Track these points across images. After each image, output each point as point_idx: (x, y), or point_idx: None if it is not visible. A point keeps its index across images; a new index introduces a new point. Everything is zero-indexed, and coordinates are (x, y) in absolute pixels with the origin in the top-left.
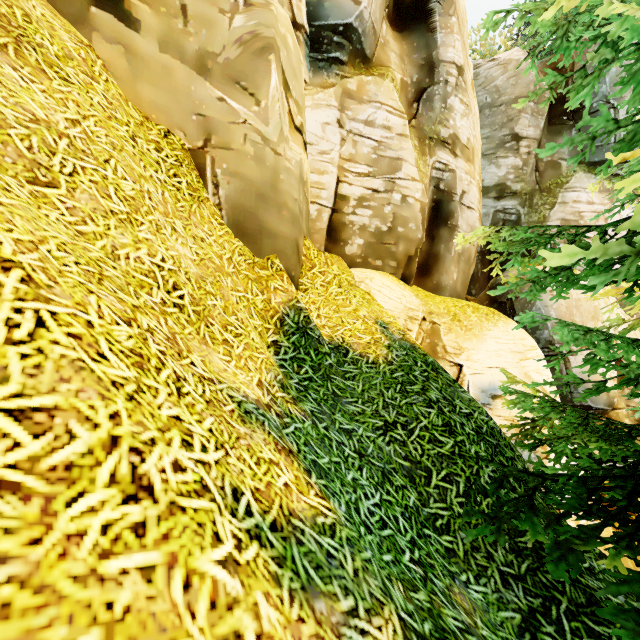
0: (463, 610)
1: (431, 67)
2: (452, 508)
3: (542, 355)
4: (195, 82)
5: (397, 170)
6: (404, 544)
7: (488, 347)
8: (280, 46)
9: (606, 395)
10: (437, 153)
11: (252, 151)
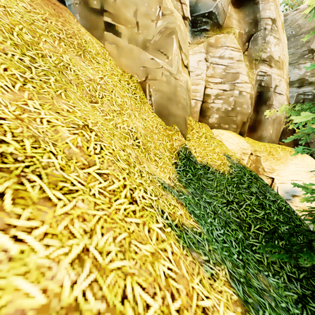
0: (263, 283)
1: (256, 23)
2: (261, 243)
3: None
4: (142, 53)
5: (236, 79)
6: (234, 252)
7: (290, 169)
8: (177, 30)
9: None
10: (260, 67)
11: (165, 79)
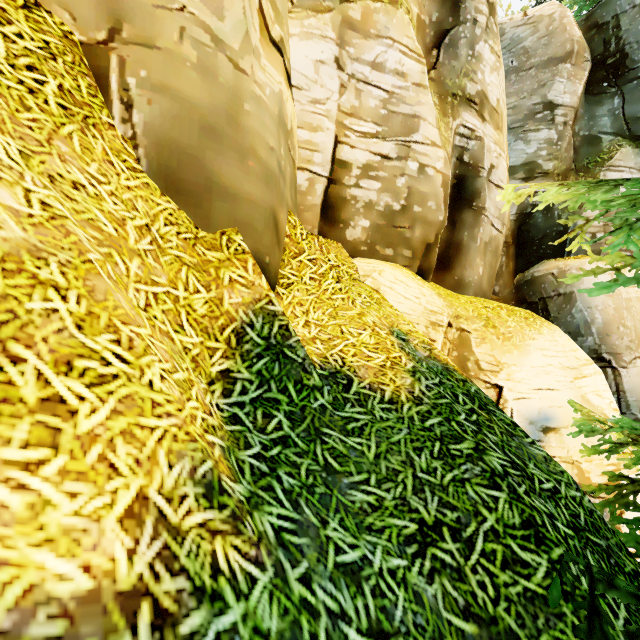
0: None
1: (455, 2)
2: None
3: (600, 371)
4: None
5: (413, 131)
6: None
7: (533, 362)
8: None
9: None
10: (462, 114)
11: (194, 56)
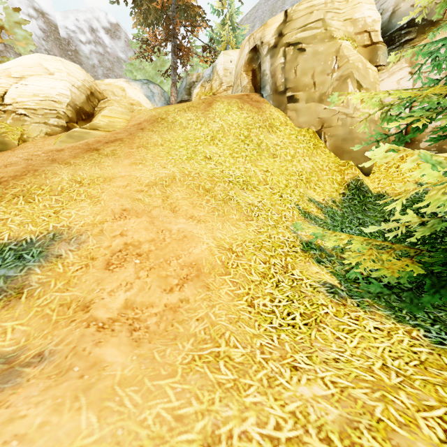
0: None
1: None
2: None
3: None
4: (318, 107)
5: None
6: None
7: None
8: (353, 73)
9: None
10: None
11: (338, 122)
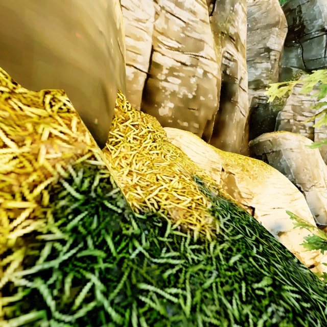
0: None
1: None
2: None
3: (303, 195)
4: None
5: (200, 49)
6: None
7: (269, 191)
8: None
9: (326, 216)
10: (226, 45)
11: None
